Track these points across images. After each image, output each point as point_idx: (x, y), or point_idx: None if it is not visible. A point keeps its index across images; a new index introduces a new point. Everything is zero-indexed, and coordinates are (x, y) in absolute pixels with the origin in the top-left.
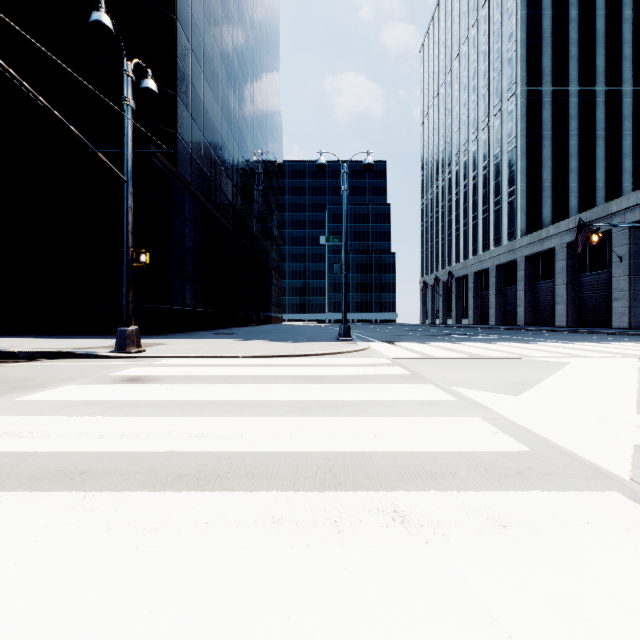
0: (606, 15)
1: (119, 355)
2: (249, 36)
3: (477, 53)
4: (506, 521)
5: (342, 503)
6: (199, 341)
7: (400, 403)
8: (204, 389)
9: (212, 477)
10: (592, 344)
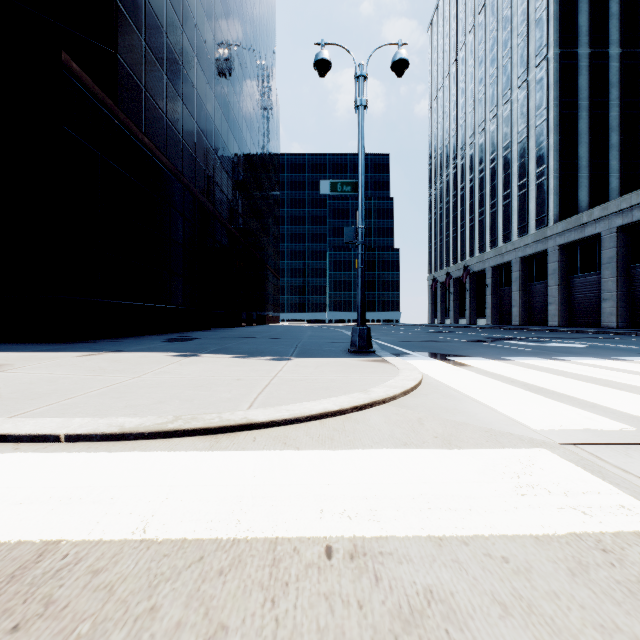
0: None
1: None
2: None
3: (496, 20)
4: None
5: None
6: (90, 359)
7: None
8: None
9: None
10: None
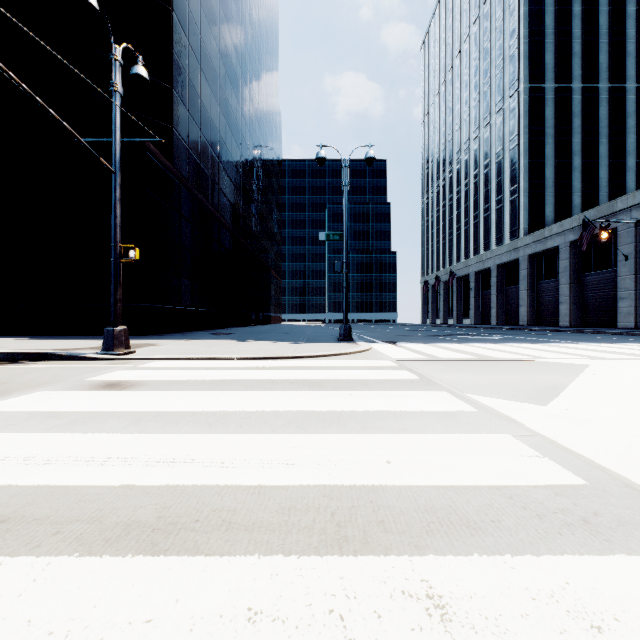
0: (609, 11)
1: (105, 357)
2: (248, 32)
3: (478, 50)
4: (598, 617)
5: (350, 579)
6: (193, 342)
7: (412, 415)
8: (188, 397)
9: (174, 528)
10: (603, 345)
